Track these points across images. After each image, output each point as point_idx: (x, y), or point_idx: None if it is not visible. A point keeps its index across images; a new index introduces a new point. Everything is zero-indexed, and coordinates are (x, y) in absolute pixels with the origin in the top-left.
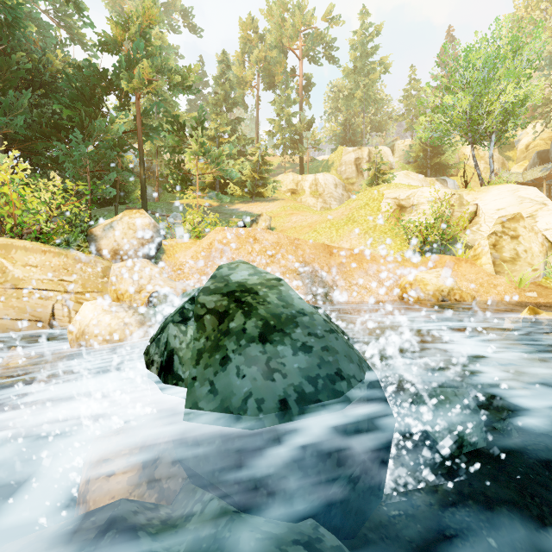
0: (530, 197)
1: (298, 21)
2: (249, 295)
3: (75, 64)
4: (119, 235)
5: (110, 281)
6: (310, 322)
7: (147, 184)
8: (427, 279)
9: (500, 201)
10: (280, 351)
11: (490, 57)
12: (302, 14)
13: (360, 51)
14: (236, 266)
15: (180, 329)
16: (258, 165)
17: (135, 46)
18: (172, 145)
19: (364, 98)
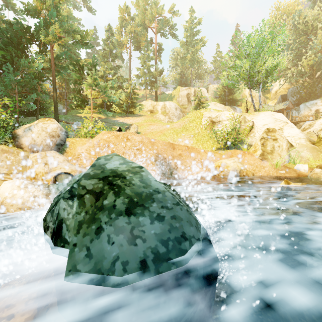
0: (280, 119)
1: (154, 11)
2: (119, 179)
3: (7, 21)
4: (35, 135)
5: (28, 165)
6: (162, 198)
7: (59, 103)
8: (228, 164)
9: (265, 120)
10: (141, 221)
11: (260, 41)
12: (156, 7)
13: (190, 32)
14: (111, 158)
15: (68, 204)
16: (130, 94)
17: (50, 13)
18: (75, 79)
19: (192, 59)
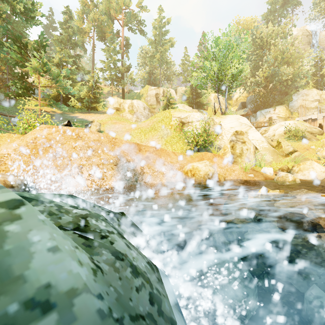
0: (245, 123)
1: (121, 2)
2: None
3: None
4: None
5: None
6: None
7: None
8: (200, 167)
9: (231, 123)
10: None
11: (227, 44)
12: None
13: (158, 31)
14: None
15: None
16: (92, 88)
17: None
18: (16, 60)
19: (160, 59)
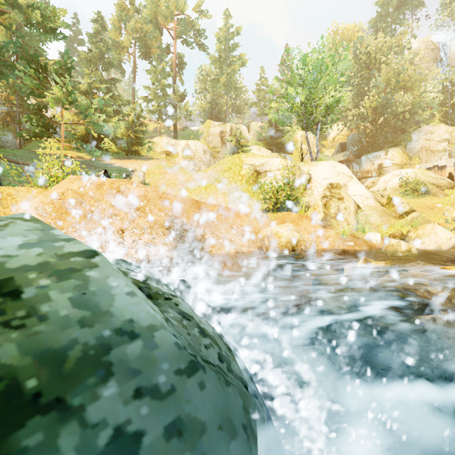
0: (343, 172)
1: (172, 5)
2: None
3: None
4: None
5: None
6: (143, 355)
7: (6, 129)
8: (280, 233)
9: (325, 173)
10: None
11: (318, 64)
12: None
13: (224, 45)
14: (0, 227)
15: None
16: (133, 125)
17: None
18: (31, 87)
19: (227, 84)
